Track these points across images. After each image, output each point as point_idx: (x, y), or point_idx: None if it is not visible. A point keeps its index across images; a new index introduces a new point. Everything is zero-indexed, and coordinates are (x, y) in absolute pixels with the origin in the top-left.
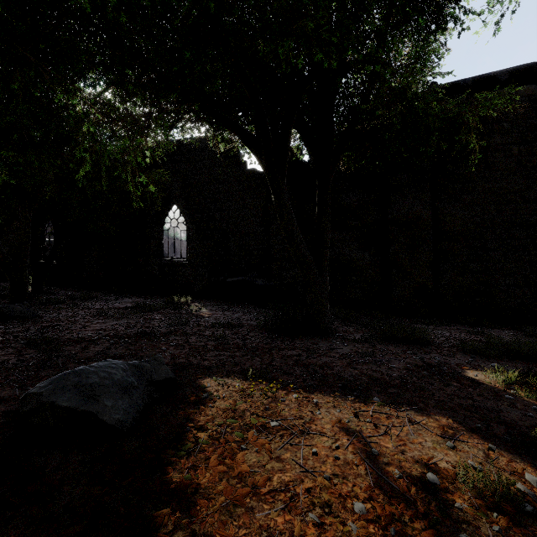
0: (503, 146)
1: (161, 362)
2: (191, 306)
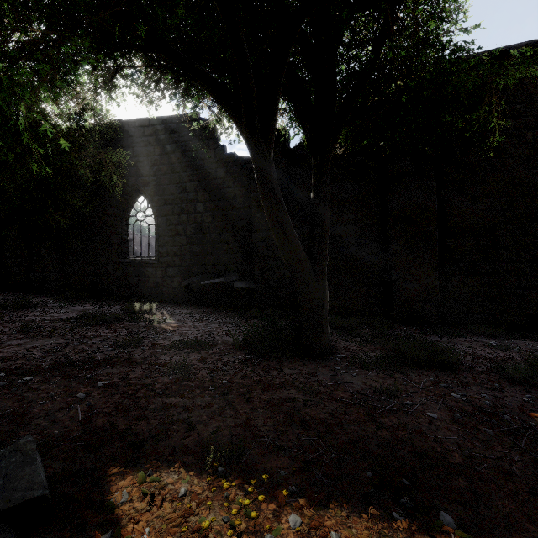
0: (516, 131)
1: (28, 454)
2: (154, 316)
